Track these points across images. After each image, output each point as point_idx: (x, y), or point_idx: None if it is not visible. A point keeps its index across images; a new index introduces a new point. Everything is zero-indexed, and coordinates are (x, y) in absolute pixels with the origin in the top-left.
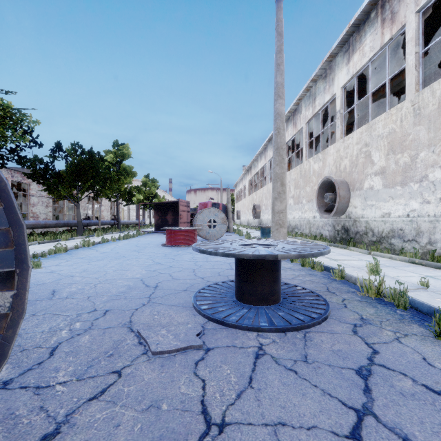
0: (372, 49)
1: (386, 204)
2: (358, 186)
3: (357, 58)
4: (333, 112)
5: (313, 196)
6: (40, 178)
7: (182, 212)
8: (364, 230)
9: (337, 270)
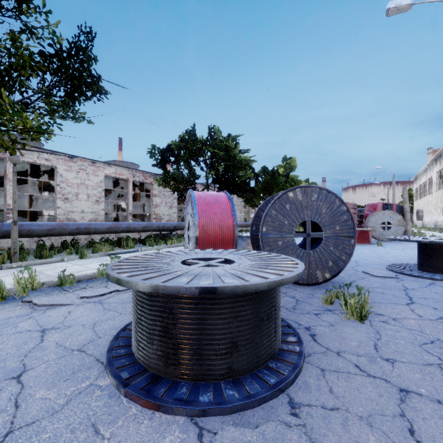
0: None
1: None
2: None
3: None
4: None
5: None
6: (241, 194)
7: None
8: None
9: None
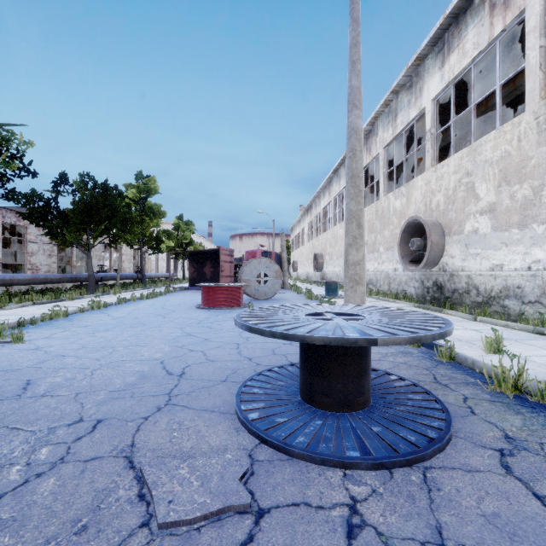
0: (476, 46)
1: (496, 253)
2: (457, 229)
3: (455, 59)
4: (418, 135)
5: (393, 243)
6: (39, 219)
7: (223, 263)
8: (465, 287)
9: (444, 348)
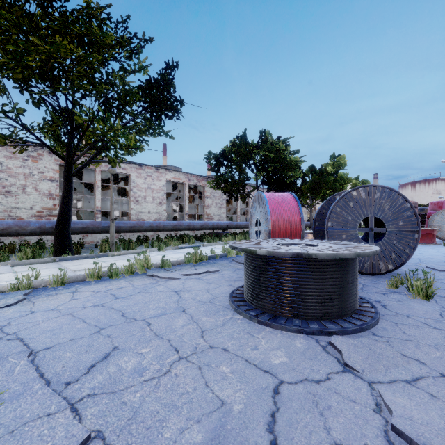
0: None
1: None
2: None
3: None
4: None
5: None
6: None
7: None
8: None
9: None
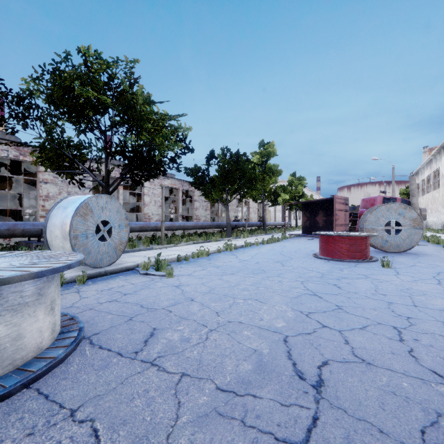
0: None
1: None
2: None
3: None
4: None
5: None
6: (199, 185)
7: (337, 212)
8: None
9: None
